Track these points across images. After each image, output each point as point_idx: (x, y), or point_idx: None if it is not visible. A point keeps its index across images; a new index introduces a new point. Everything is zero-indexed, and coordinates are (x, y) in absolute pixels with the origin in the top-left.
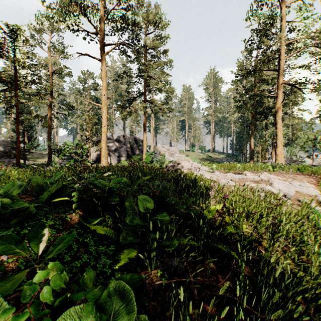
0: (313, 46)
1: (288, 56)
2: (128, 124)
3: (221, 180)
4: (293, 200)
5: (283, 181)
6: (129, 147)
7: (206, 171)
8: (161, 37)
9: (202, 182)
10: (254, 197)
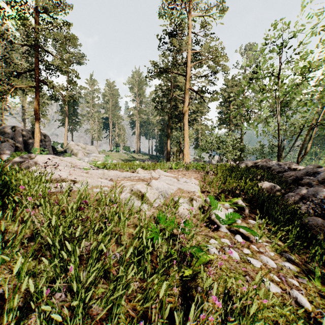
0: (209, 59)
1: (192, 64)
2: (28, 113)
3: (88, 179)
4: (167, 200)
5: (170, 178)
6: (21, 142)
7: (84, 168)
8: (59, 2)
9: (46, 184)
10: (116, 201)
